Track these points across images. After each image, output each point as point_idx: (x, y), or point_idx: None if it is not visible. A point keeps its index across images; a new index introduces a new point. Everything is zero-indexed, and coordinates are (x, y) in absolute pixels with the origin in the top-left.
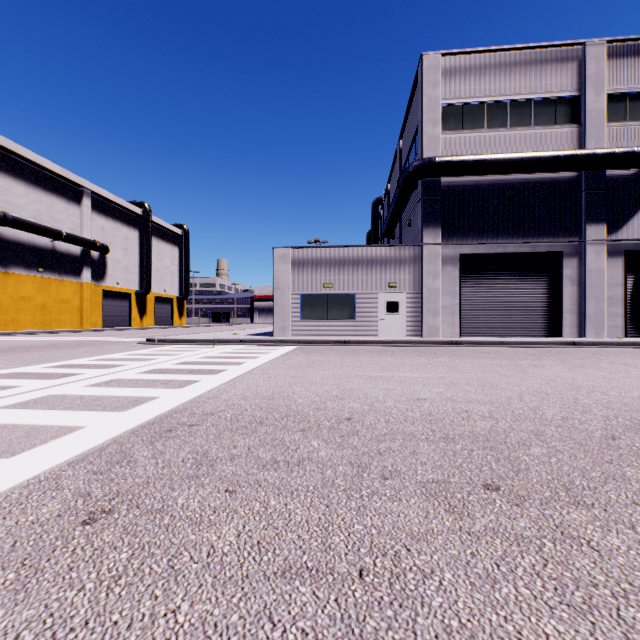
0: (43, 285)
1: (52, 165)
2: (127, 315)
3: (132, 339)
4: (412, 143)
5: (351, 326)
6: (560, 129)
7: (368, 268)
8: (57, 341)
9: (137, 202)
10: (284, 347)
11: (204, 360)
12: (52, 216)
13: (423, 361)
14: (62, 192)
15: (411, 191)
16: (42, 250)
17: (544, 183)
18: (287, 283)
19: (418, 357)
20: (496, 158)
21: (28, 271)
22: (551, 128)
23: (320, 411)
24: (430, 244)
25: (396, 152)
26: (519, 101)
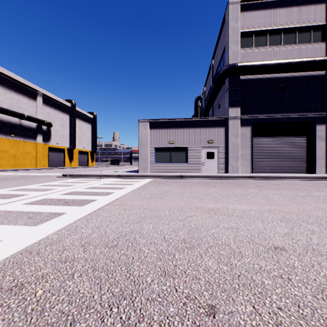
0: (14, 144)
1: (19, 78)
2: (62, 160)
3: (57, 174)
4: (220, 59)
5: (185, 166)
6: (314, 45)
7: (195, 132)
8: (12, 175)
9: (68, 100)
10: (144, 180)
11: (86, 190)
12: (20, 106)
13: (240, 192)
14: (25, 93)
15: (221, 86)
16: (14, 125)
17: (304, 79)
18: (147, 141)
19: (234, 188)
20: (276, 62)
21: (5, 136)
22: (309, 45)
23: (167, 281)
24: (233, 117)
25: (210, 68)
26: (288, 29)
